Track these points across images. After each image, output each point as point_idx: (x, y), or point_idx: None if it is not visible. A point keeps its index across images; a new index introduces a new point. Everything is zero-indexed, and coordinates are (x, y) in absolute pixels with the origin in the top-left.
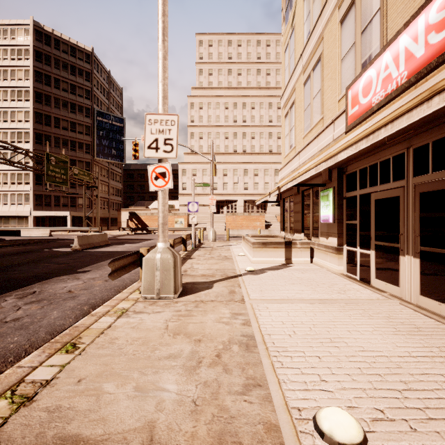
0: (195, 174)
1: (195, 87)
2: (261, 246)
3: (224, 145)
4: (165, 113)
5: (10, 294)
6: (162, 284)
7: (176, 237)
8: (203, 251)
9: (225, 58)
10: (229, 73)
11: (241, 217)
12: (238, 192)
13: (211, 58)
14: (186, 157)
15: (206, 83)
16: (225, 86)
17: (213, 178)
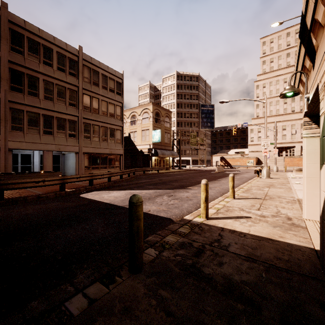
0: (259, 131)
1: (260, 74)
2: (299, 171)
3: (283, 108)
4: (266, 138)
5: (227, 177)
6: (266, 175)
7: (251, 170)
8: (272, 174)
9: (284, 47)
10: (288, 56)
11: (297, 158)
12: (296, 140)
13: (271, 50)
14: (253, 121)
15: (268, 68)
16: (284, 67)
17: (276, 140)
